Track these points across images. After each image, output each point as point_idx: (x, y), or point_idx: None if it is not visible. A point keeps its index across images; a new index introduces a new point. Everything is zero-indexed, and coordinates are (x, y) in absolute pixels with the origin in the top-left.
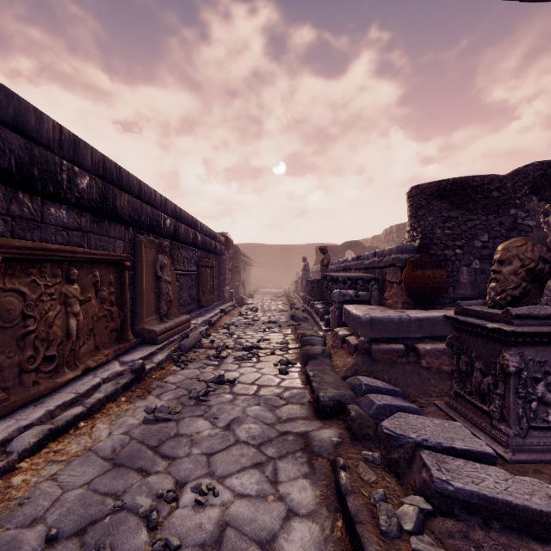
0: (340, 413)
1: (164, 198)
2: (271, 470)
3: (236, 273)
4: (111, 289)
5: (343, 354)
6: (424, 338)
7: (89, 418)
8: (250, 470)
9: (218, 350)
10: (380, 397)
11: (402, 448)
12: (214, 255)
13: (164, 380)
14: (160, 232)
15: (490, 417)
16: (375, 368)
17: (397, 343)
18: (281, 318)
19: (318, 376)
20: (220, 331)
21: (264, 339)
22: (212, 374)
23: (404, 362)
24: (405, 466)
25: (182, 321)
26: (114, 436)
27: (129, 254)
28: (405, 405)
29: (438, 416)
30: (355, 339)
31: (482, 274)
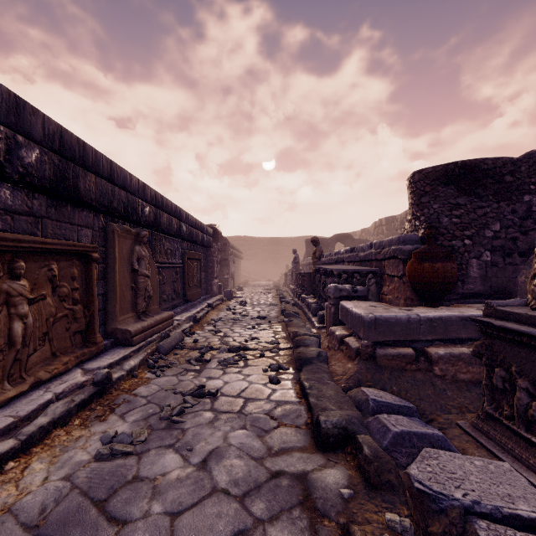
0: (347, 444)
1: (142, 183)
2: None
3: (225, 265)
4: (74, 285)
5: (342, 357)
6: (433, 340)
7: (23, 455)
8: None
9: (201, 352)
10: (393, 419)
11: (445, 517)
12: (202, 247)
13: (133, 392)
14: (137, 220)
15: None
16: (381, 377)
17: (404, 346)
18: (271, 313)
19: (315, 388)
20: (206, 328)
21: (253, 338)
22: (191, 383)
23: (413, 368)
24: None
25: (164, 318)
26: (51, 482)
27: (99, 244)
28: (427, 431)
29: (466, 443)
30: (356, 341)
31: (494, 267)
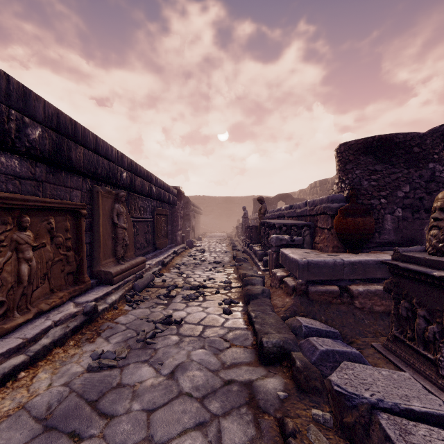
0: (284, 359)
1: (120, 153)
2: (215, 432)
3: (187, 220)
4: (67, 235)
5: (282, 294)
6: (355, 280)
7: (31, 367)
8: (192, 433)
9: (168, 290)
10: (321, 341)
11: (356, 411)
12: (168, 205)
13: (115, 320)
14: (117, 183)
15: (435, 365)
16: (312, 309)
17: (331, 284)
18: (225, 259)
19: (259, 317)
20: (172, 271)
21: (210, 278)
22: (161, 313)
23: (338, 302)
24: (363, 434)
25: (138, 262)
26: (54, 387)
27: (87, 203)
28: (347, 350)
29: (378, 359)
30: (293, 280)
31: (404, 221)
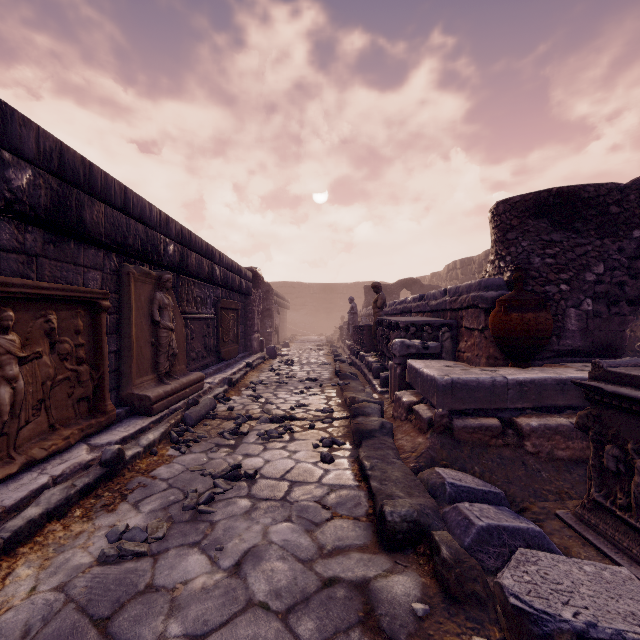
0: (419, 542)
1: (164, 215)
2: None
3: (267, 317)
4: (79, 340)
5: (411, 430)
6: (524, 408)
7: (5, 557)
8: None
9: (237, 423)
10: (477, 509)
11: None
12: (239, 294)
13: (151, 473)
14: (159, 260)
15: None
16: (460, 455)
17: (488, 416)
18: (323, 375)
19: (377, 468)
20: (244, 393)
21: (301, 405)
22: (224, 461)
23: (500, 444)
24: None
25: (192, 381)
26: (40, 594)
27: (111, 290)
28: (520, 526)
29: (569, 539)
30: (428, 410)
31: (596, 318)
